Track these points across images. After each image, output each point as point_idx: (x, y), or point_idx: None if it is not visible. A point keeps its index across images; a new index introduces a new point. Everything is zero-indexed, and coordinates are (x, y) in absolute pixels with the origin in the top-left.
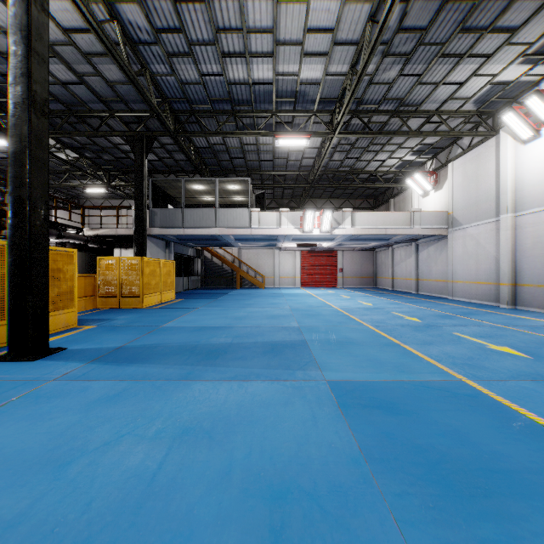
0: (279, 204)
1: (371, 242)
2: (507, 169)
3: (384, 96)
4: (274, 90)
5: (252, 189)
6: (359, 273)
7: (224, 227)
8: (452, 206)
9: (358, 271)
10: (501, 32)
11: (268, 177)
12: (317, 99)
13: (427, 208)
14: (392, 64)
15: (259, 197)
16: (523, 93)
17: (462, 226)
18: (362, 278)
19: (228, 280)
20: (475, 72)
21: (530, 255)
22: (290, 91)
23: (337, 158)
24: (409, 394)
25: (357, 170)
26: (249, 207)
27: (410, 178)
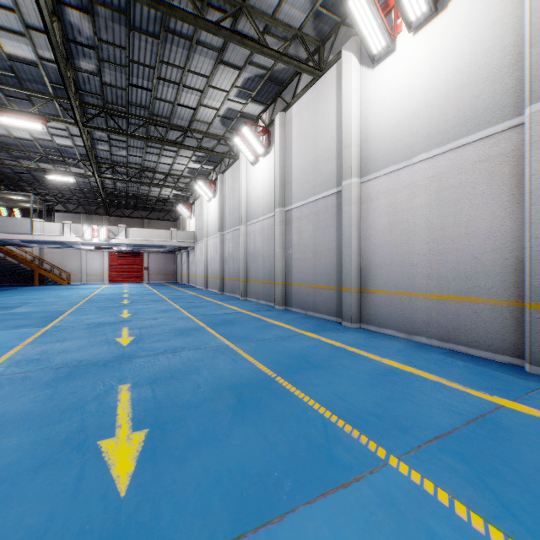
0: (86, 209)
1: (156, 248)
2: (204, 214)
3: (127, 161)
4: (37, 144)
5: (41, 201)
6: (163, 271)
7: (5, 232)
8: (196, 228)
9: (162, 269)
10: (170, 151)
11: (61, 190)
12: (78, 154)
13: (192, 227)
14: (119, 149)
15: (64, 202)
16: (209, 175)
17: (198, 242)
18: (165, 275)
19: (27, 278)
20: (173, 162)
21: (210, 261)
22: (52, 146)
23: (121, 185)
24: (36, 312)
25: (144, 194)
26: (32, 218)
27: (179, 206)
